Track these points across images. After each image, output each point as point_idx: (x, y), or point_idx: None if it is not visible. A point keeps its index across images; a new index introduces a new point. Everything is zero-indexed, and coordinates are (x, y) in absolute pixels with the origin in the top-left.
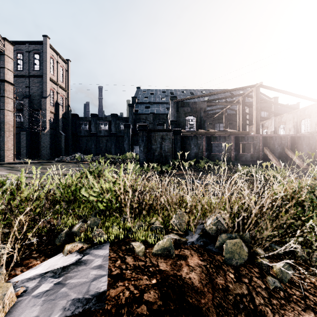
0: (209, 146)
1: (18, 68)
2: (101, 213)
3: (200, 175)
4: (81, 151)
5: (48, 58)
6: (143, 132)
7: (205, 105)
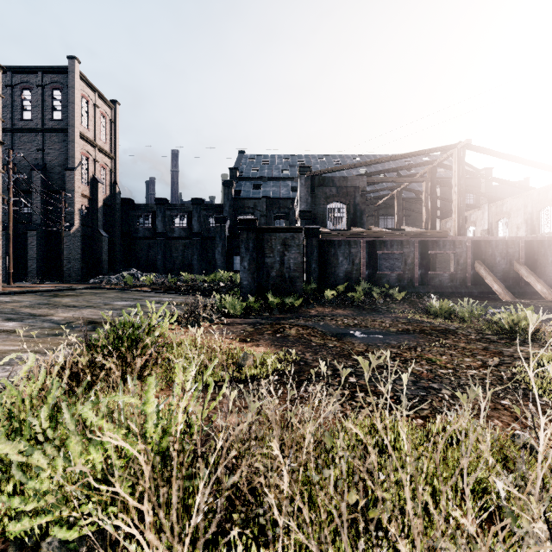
0: (372, 259)
1: (23, 116)
2: (80, 547)
3: (435, 427)
4: (139, 265)
5: (77, 97)
6: (248, 233)
7: (363, 183)
